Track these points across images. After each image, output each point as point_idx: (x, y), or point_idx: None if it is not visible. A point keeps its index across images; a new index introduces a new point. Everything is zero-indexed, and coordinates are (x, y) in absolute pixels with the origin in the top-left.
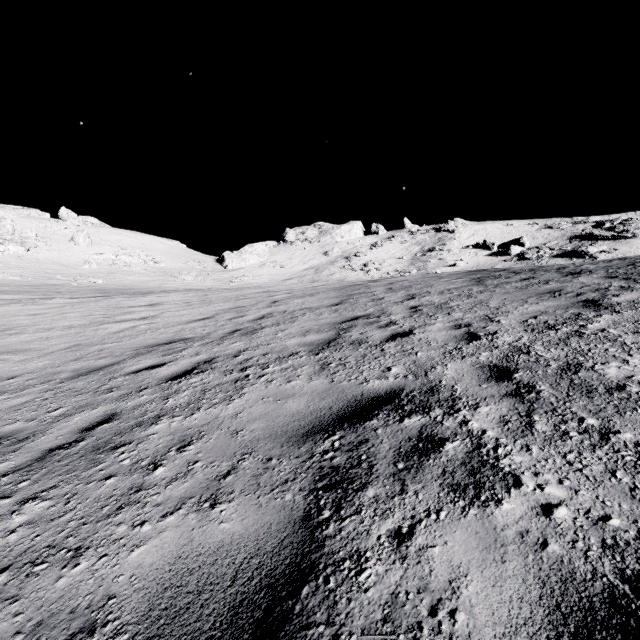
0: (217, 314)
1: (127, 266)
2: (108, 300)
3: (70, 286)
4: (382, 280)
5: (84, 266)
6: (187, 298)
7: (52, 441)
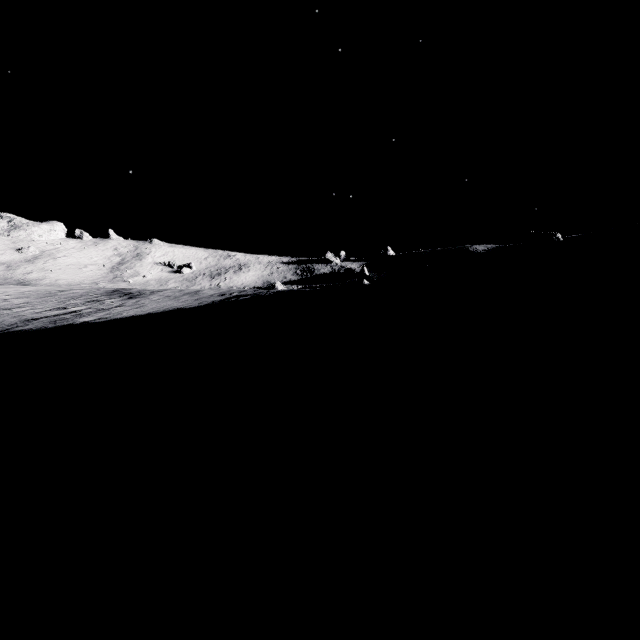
0: None
1: None
2: None
3: None
4: (67, 291)
5: None
6: None
7: None
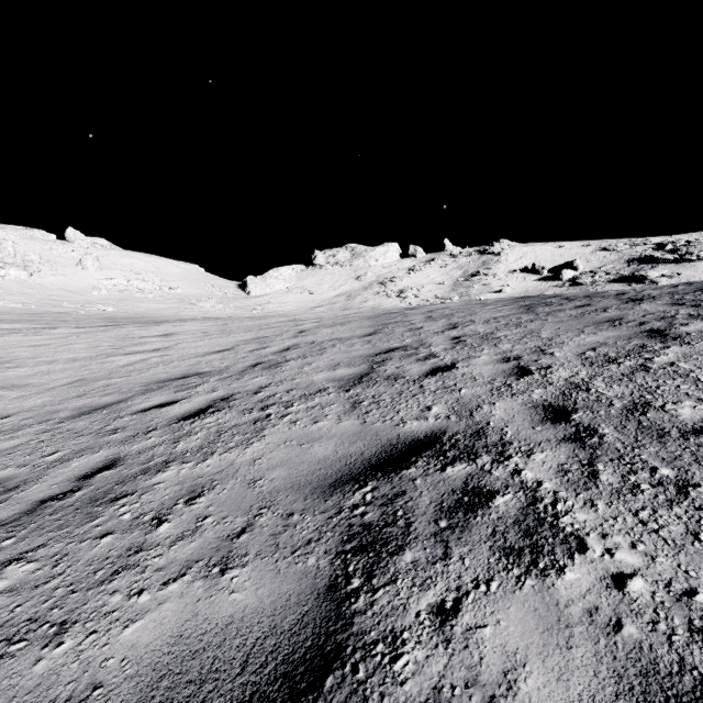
0: (237, 345)
1: (140, 292)
2: (118, 330)
3: (77, 314)
4: (421, 307)
5: (93, 292)
6: (205, 327)
7: (45, 491)
